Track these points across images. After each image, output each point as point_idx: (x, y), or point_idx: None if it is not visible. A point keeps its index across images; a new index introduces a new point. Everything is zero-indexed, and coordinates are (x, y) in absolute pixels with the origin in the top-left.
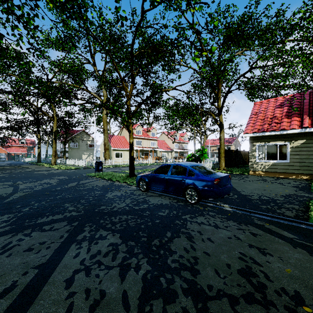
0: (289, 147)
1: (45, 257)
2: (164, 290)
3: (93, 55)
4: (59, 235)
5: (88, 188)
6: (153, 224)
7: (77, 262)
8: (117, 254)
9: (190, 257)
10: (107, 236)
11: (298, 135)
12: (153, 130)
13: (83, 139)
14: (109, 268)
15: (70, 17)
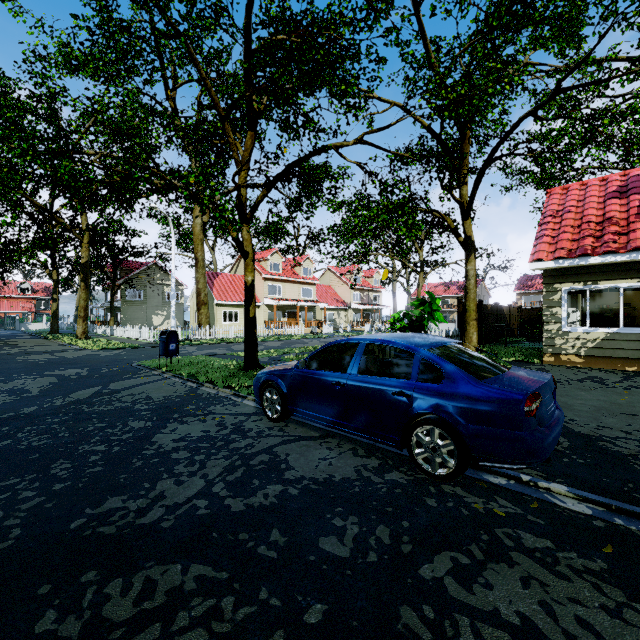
0: None
1: None
2: None
3: (171, 91)
4: None
5: (116, 408)
6: None
7: None
8: None
9: None
10: None
11: None
12: (306, 263)
13: (155, 282)
14: None
15: None
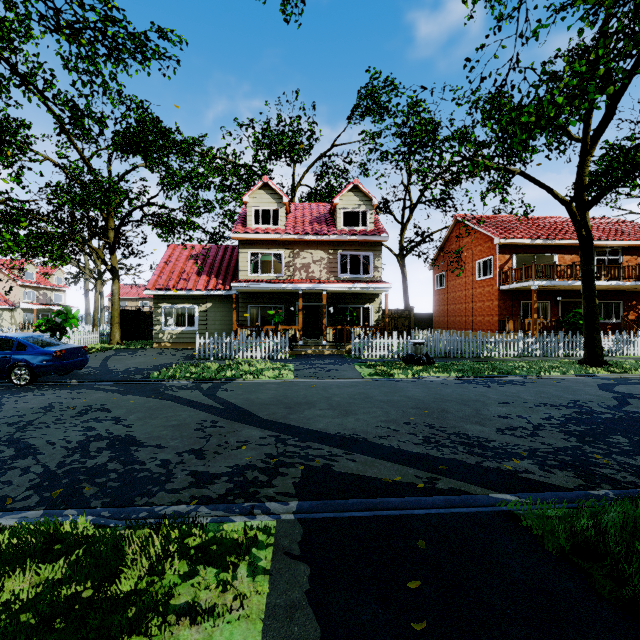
0: (197, 312)
1: None
2: None
3: None
4: None
5: None
6: None
7: None
8: None
9: None
10: None
11: (206, 297)
12: None
13: None
14: None
15: None
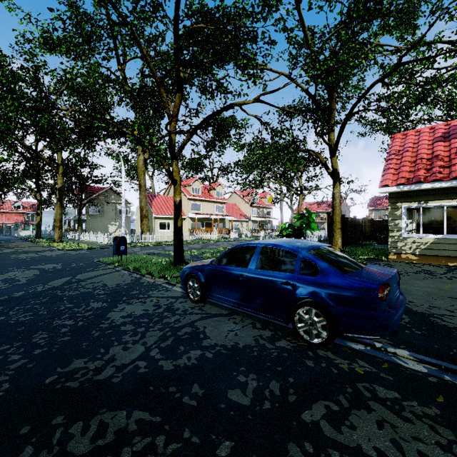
0: None
1: None
2: None
3: (122, 65)
4: None
5: (81, 293)
6: None
7: None
8: None
9: None
10: None
11: None
12: (219, 188)
13: (111, 202)
14: None
15: None
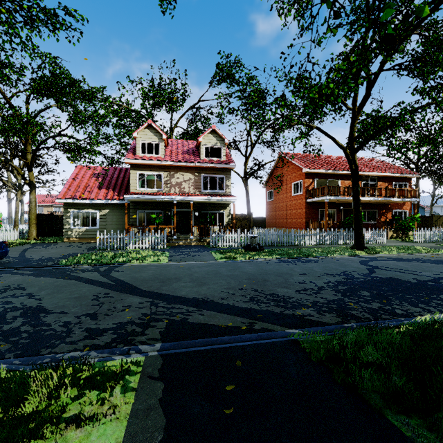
0: (99, 215)
1: None
2: None
3: None
4: None
5: None
6: None
7: None
8: None
9: None
10: None
11: (105, 205)
12: None
13: None
14: None
15: None
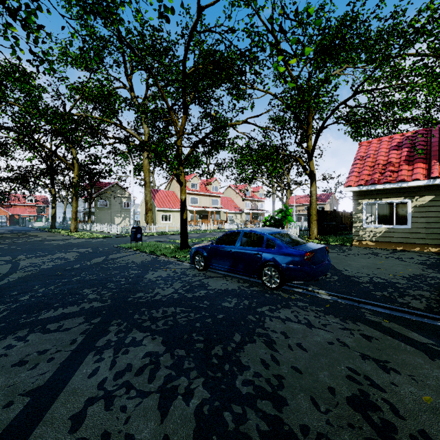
0: (410, 207)
1: (43, 376)
2: (230, 435)
3: (129, 75)
4: (70, 340)
5: (120, 266)
6: (213, 321)
7: (93, 385)
8: (156, 371)
9: (272, 375)
10: (144, 341)
11: (423, 188)
12: (215, 183)
13: (116, 196)
14: (143, 395)
15: (90, 11)
